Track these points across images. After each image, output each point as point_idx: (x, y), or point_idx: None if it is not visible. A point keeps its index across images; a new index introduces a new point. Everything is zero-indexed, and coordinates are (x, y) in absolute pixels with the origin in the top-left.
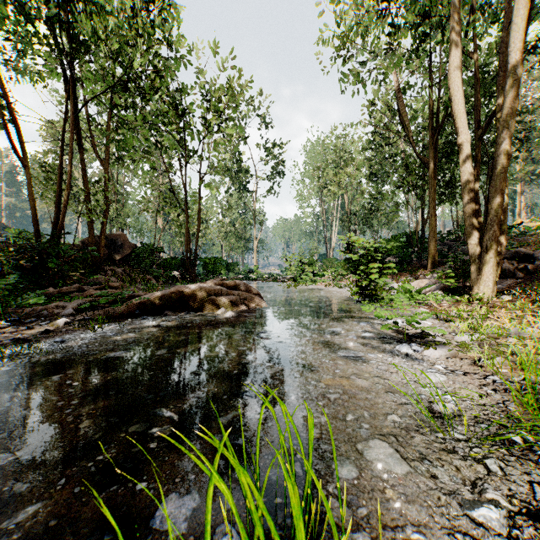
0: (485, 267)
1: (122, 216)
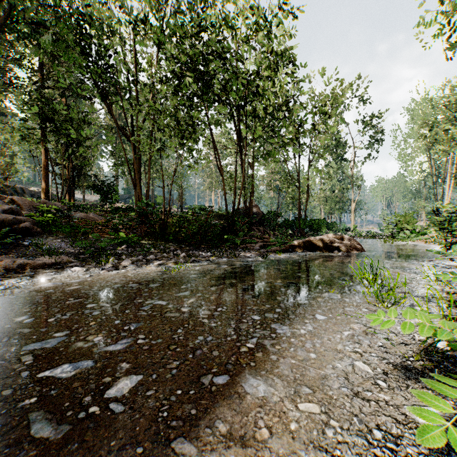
0: None
1: None
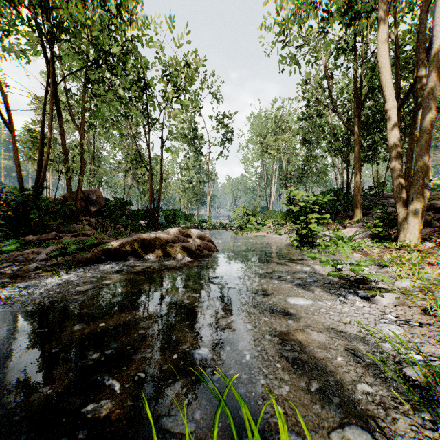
0: (411, 217)
1: (98, 175)
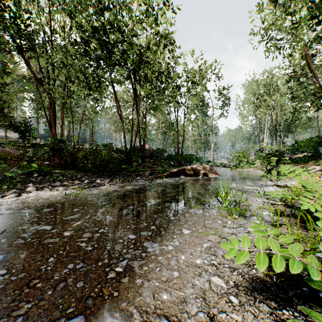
0: None
1: None
